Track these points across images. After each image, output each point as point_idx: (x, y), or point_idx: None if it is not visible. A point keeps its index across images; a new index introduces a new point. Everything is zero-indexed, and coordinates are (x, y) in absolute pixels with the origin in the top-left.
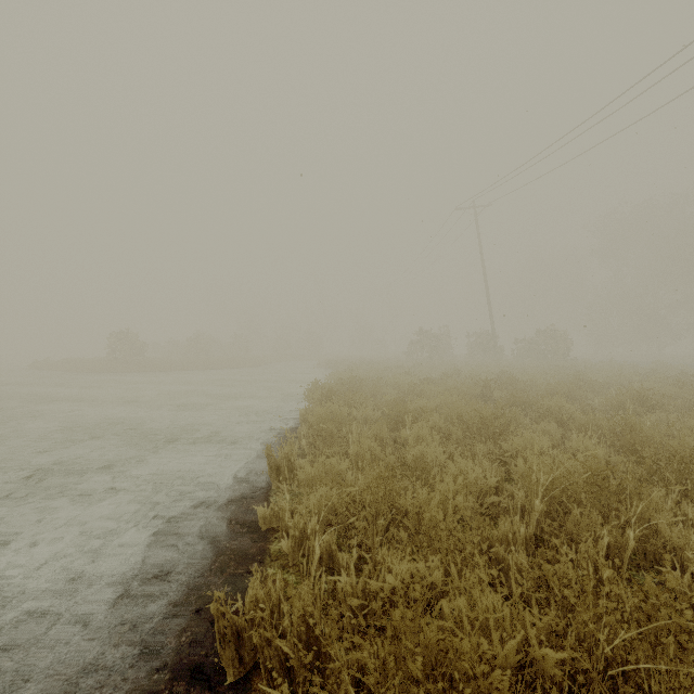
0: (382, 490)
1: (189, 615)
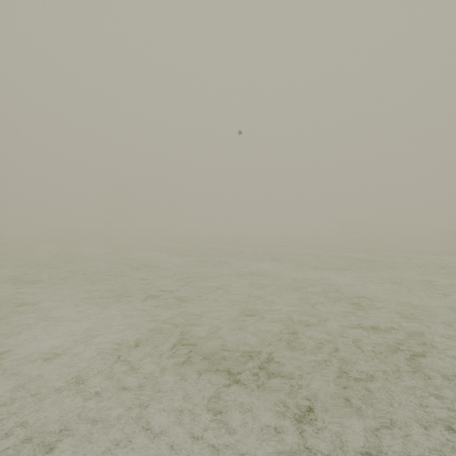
0: None
1: None
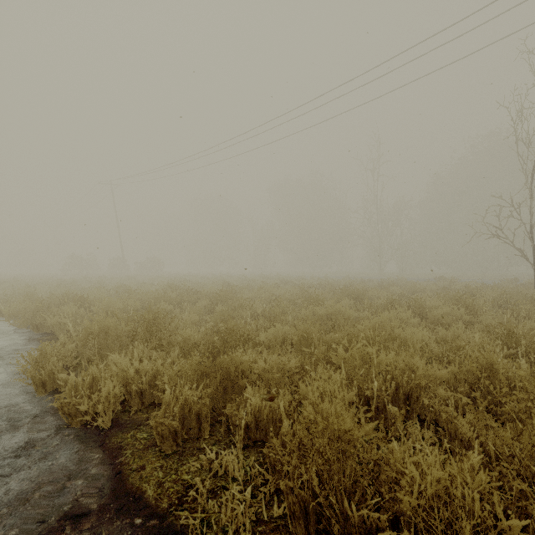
0: None
1: None
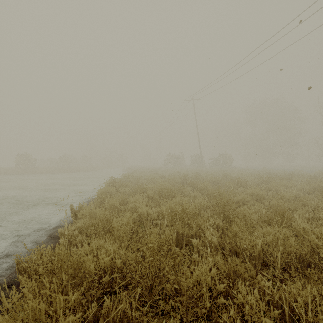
0: (104, 218)
1: (15, 268)
